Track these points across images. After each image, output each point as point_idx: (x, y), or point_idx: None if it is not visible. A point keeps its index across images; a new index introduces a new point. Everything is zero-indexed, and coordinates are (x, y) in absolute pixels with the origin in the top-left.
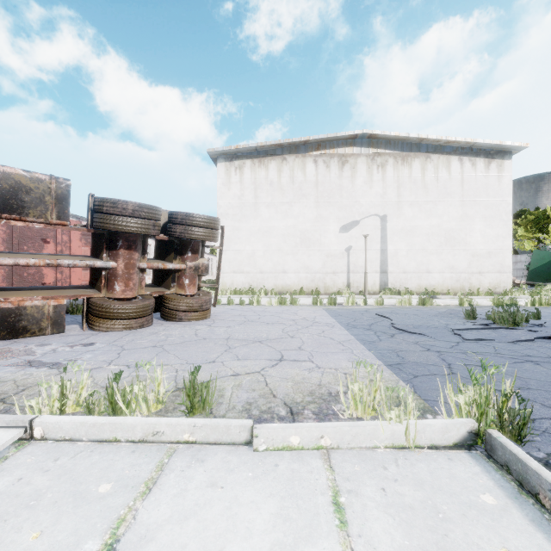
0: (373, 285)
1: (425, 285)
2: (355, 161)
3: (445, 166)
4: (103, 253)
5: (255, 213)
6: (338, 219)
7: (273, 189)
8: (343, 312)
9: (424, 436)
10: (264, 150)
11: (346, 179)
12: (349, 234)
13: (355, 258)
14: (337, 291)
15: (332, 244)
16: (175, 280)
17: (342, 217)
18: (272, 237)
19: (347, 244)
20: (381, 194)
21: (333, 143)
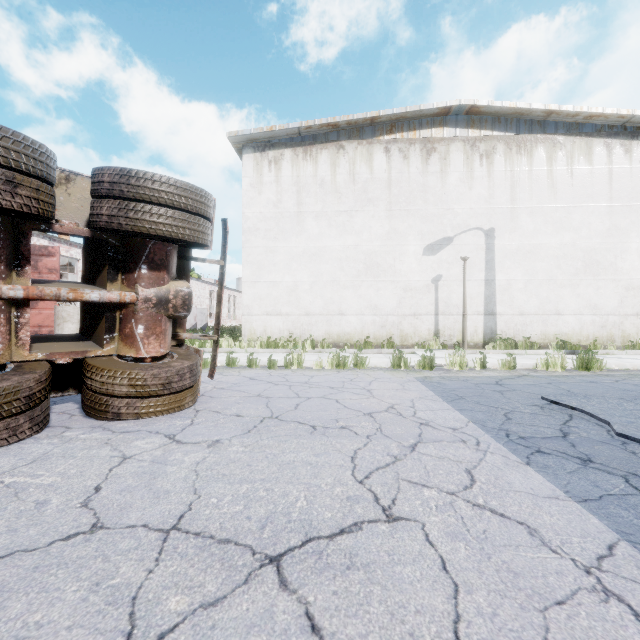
0: (473, 333)
1: (553, 333)
2: (447, 148)
3: (584, 154)
4: None
5: (298, 227)
6: (421, 235)
7: (324, 192)
8: (459, 386)
9: None
10: (312, 134)
11: (433, 176)
12: (438, 257)
13: (447, 293)
14: (419, 342)
15: (412, 273)
16: (114, 326)
17: (427, 232)
18: (323, 262)
19: (434, 273)
20: (486, 197)
21: (414, 122)
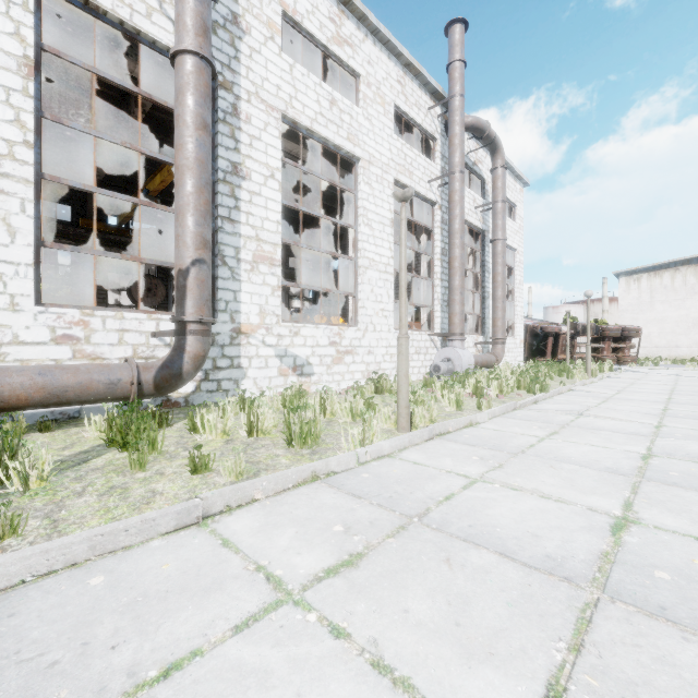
0: None
1: None
2: None
3: None
4: (600, 342)
5: (650, 308)
6: None
7: (666, 291)
8: None
9: (697, 369)
10: (659, 265)
11: None
12: None
13: None
14: None
15: None
16: (621, 351)
17: None
18: (666, 323)
19: None
20: None
21: None
